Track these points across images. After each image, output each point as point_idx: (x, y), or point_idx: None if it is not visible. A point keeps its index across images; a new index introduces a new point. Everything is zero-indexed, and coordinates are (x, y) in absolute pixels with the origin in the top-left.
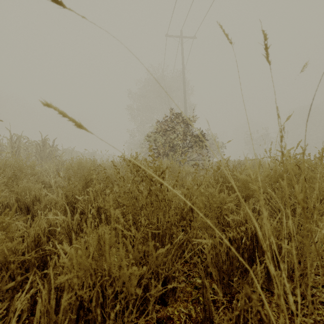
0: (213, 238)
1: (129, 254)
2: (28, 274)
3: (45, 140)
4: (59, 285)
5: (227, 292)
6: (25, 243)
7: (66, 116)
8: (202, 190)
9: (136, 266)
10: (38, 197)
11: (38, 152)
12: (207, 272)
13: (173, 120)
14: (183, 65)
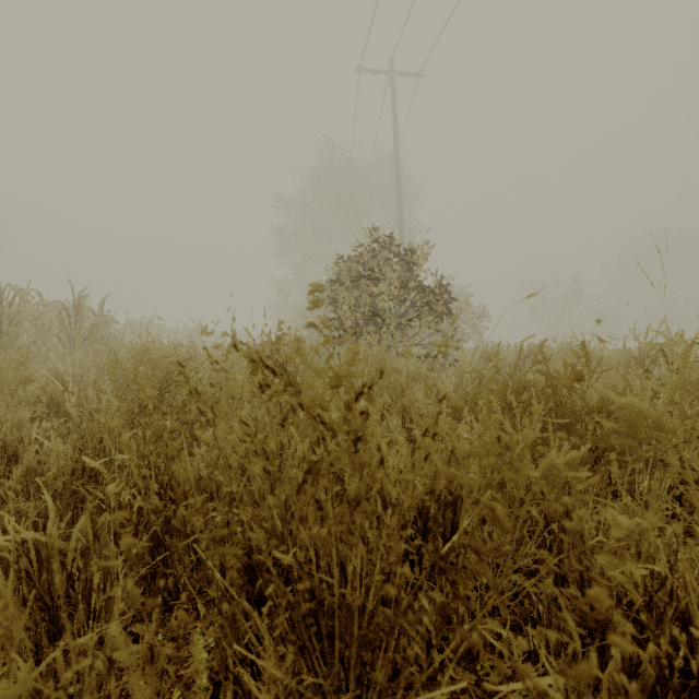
0: (569, 657)
1: None
2: None
3: (80, 300)
4: None
5: None
6: None
7: None
8: (622, 522)
9: None
10: (12, 447)
11: (65, 326)
12: None
13: (375, 254)
14: (395, 135)
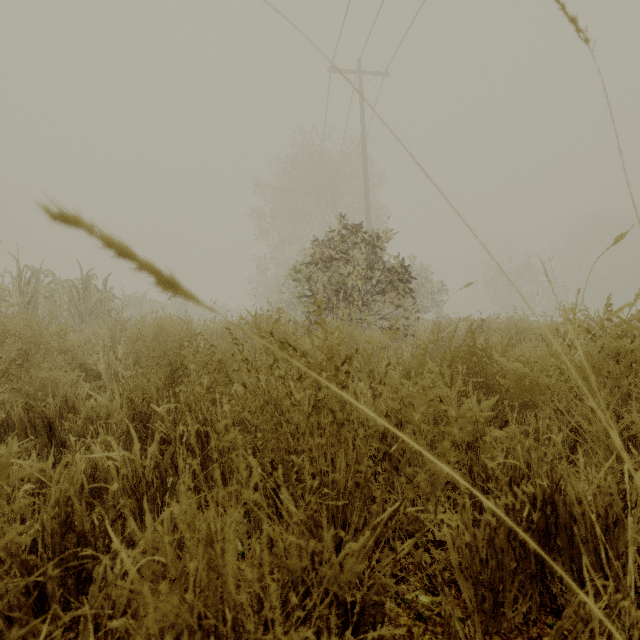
0: (461, 508)
1: (291, 593)
2: (38, 621)
3: (88, 278)
4: (115, 630)
5: (490, 629)
6: (36, 525)
7: (127, 256)
8: (453, 412)
9: (294, 587)
10: (71, 401)
11: (75, 302)
12: (443, 578)
13: (345, 239)
14: (362, 129)
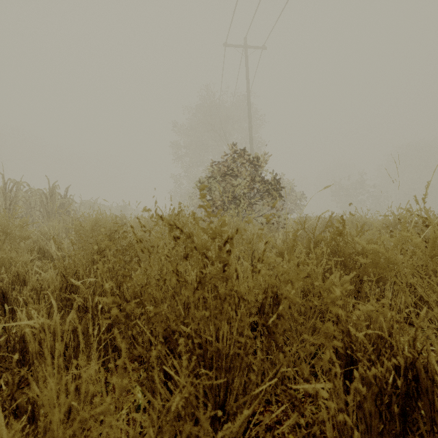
0: (333, 376)
1: None
2: None
3: (53, 188)
4: None
5: None
6: None
7: None
8: (337, 292)
9: None
10: (22, 276)
11: (44, 205)
12: (314, 434)
13: (235, 160)
14: (247, 86)
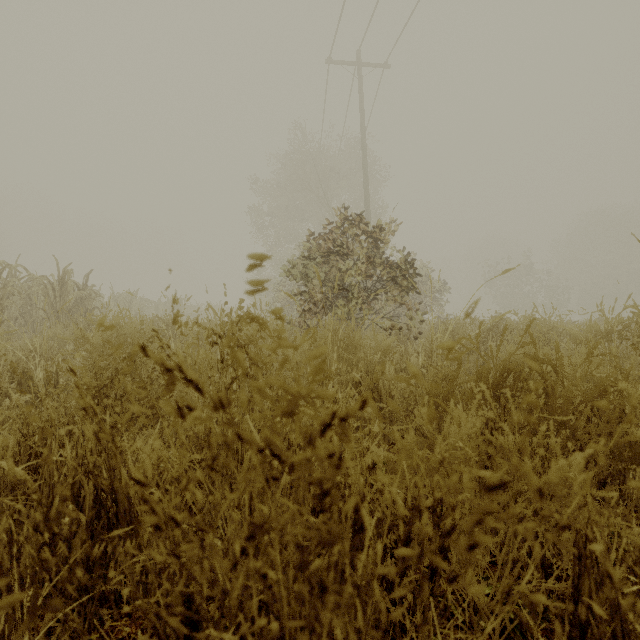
0: None
1: None
2: None
3: (65, 274)
4: None
5: None
6: None
7: None
8: None
9: None
10: None
11: (50, 300)
12: None
13: (344, 231)
14: (362, 122)
